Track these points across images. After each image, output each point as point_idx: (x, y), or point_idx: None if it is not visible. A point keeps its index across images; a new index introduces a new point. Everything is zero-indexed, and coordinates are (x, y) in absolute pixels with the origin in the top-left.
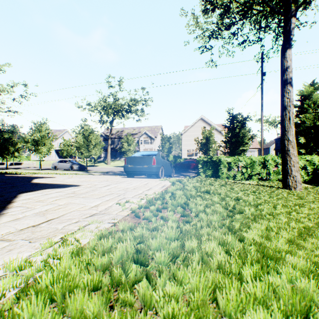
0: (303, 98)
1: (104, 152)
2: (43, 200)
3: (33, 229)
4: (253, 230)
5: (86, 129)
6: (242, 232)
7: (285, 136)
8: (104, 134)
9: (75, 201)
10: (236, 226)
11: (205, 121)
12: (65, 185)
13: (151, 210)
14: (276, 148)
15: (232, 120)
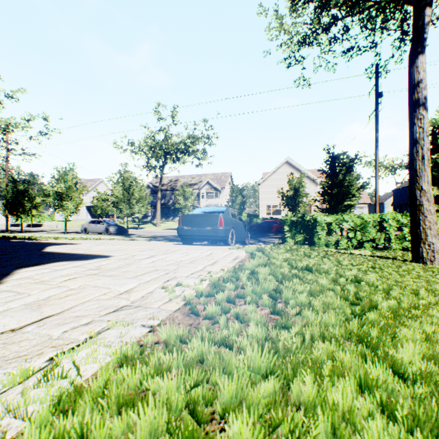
0: (436, 130)
1: (152, 209)
2: (48, 280)
3: (8, 338)
4: (405, 342)
5: (127, 177)
6: (385, 347)
7: (417, 183)
8: (152, 185)
9: (96, 283)
10: (371, 334)
11: (292, 166)
12: (88, 256)
13: (218, 301)
14: (395, 204)
15: (333, 162)
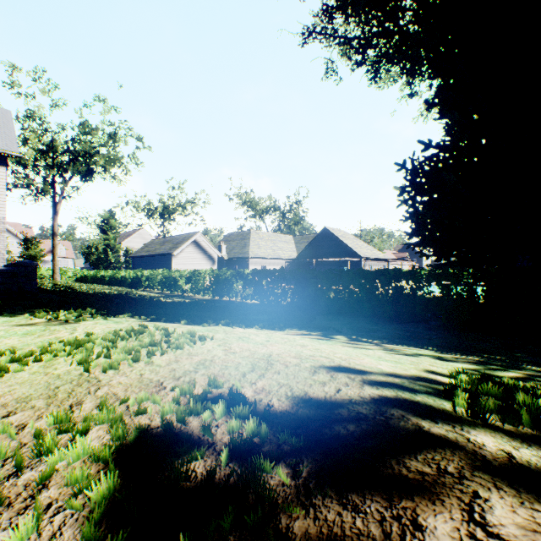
0: (105, 220)
1: None
2: None
3: None
4: None
5: None
6: None
7: (54, 260)
8: None
9: None
10: None
11: None
12: None
13: None
14: None
15: (28, 241)
